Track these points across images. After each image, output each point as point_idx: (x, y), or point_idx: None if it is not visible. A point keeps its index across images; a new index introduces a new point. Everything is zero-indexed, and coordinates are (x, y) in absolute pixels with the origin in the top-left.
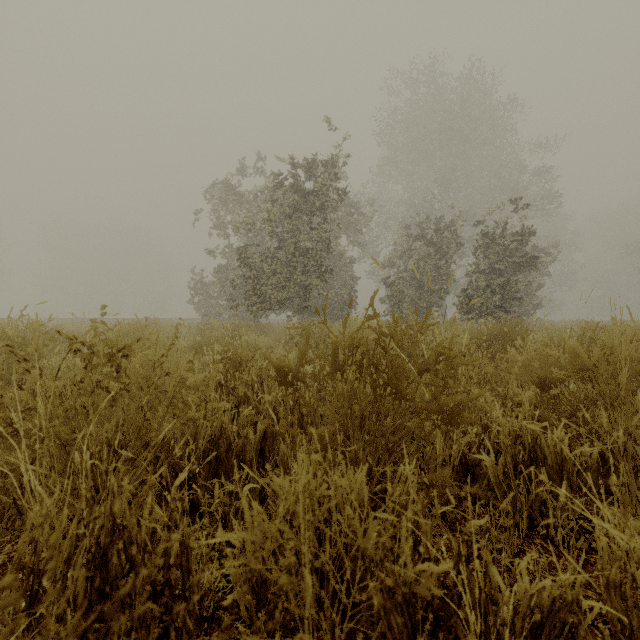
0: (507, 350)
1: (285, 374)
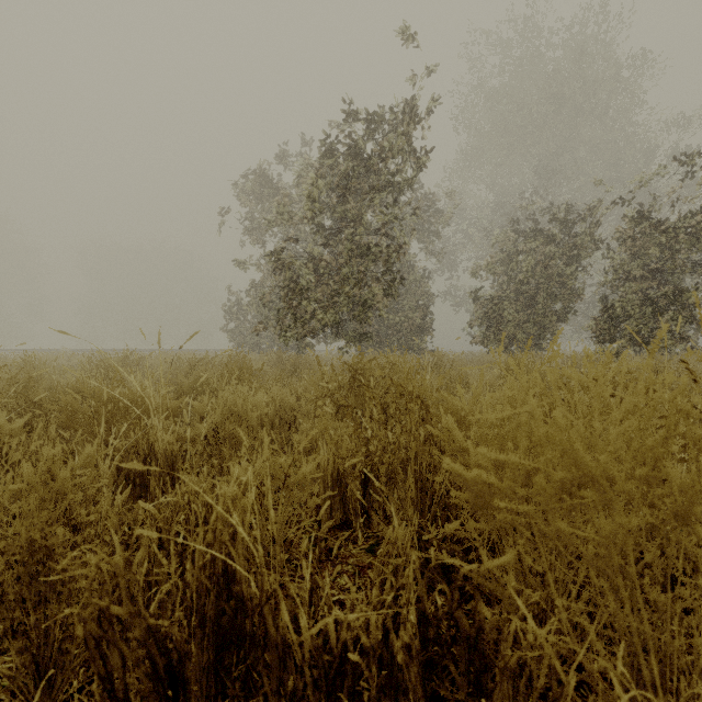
0: None
1: None
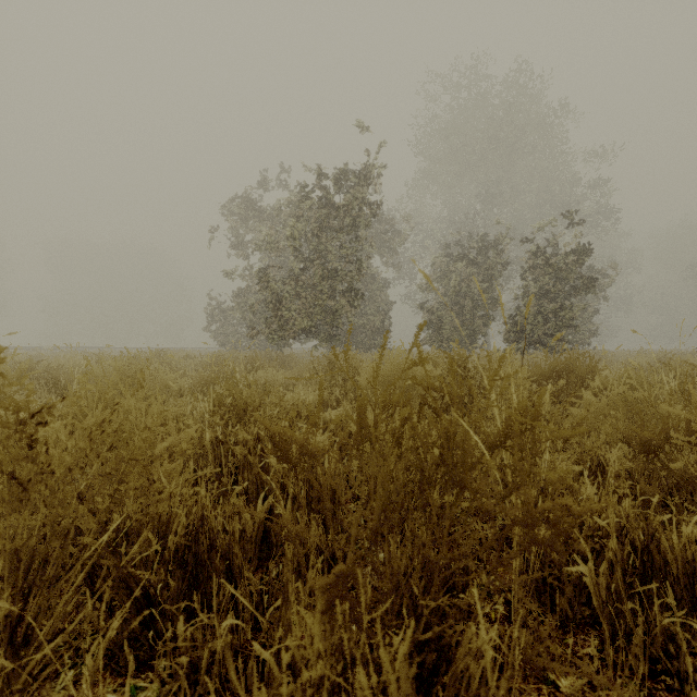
0: (574, 390)
1: (288, 447)
